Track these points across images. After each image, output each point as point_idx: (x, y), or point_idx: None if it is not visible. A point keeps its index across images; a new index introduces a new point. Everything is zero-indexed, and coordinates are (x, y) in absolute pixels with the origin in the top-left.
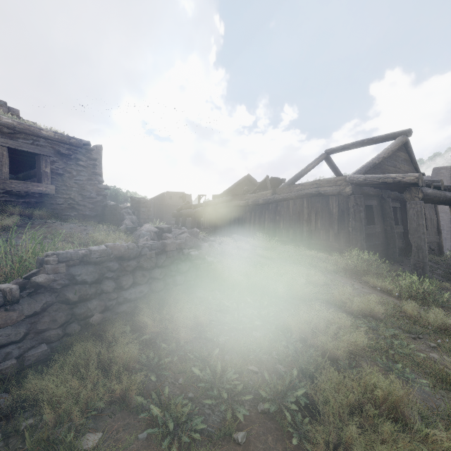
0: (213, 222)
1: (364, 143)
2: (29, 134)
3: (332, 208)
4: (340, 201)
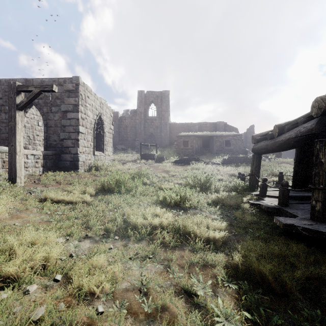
0: None
1: None
2: (228, 136)
3: None
4: None
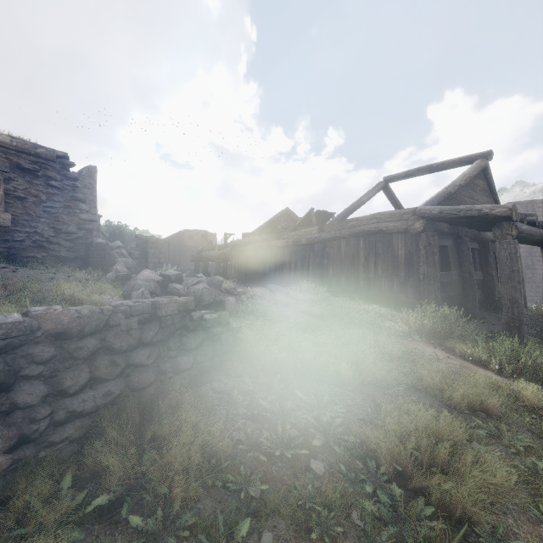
0: (243, 267)
1: (433, 168)
2: None
3: (396, 250)
4: (408, 241)
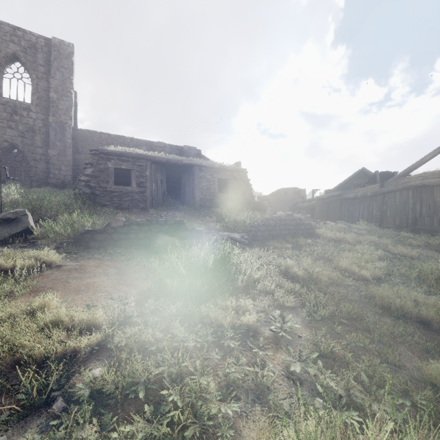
0: (325, 213)
1: None
2: (223, 170)
3: (436, 198)
4: None
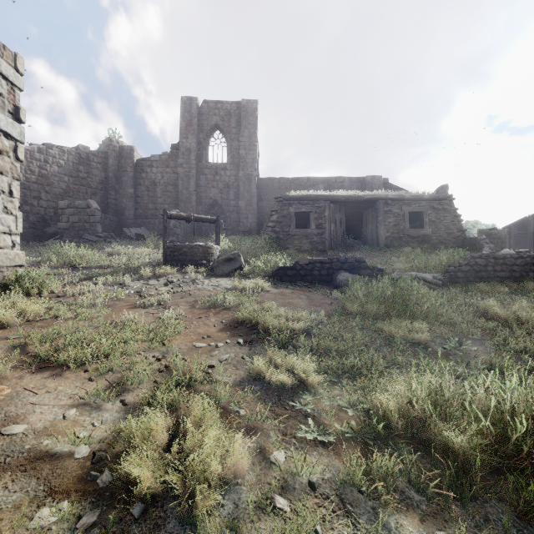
0: None
1: None
2: (417, 201)
3: None
4: None
